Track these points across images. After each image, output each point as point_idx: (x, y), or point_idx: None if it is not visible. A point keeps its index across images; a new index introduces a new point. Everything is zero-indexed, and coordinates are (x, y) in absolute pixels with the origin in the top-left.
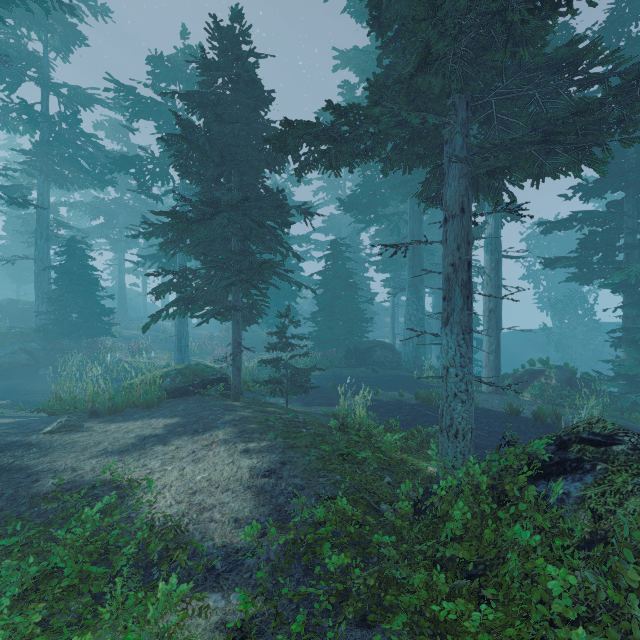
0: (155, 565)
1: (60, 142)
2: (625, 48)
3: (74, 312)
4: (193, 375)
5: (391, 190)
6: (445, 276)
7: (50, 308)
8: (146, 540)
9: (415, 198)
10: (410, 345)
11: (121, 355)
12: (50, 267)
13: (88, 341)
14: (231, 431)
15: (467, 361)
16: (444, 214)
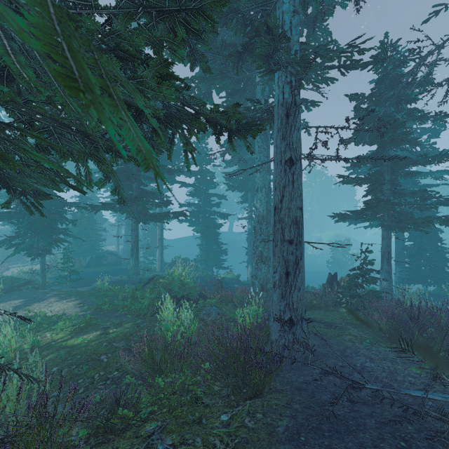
0: (60, 320)
1: None
2: (197, 156)
3: None
4: (11, 282)
5: None
6: (132, 244)
7: None
8: (58, 315)
9: None
10: (127, 253)
11: None
12: None
13: None
14: (56, 297)
15: (137, 265)
16: (132, 228)
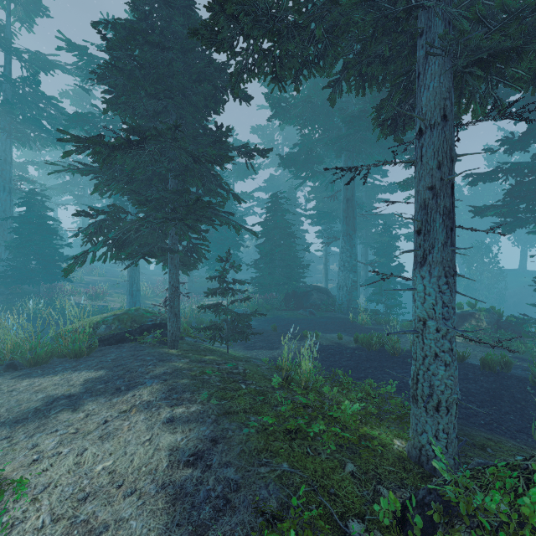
0: None
1: (22, 103)
2: None
3: (32, 259)
4: (131, 321)
5: (326, 149)
6: (420, 203)
7: (11, 255)
8: None
9: (349, 154)
10: (344, 289)
11: (79, 299)
12: (10, 217)
13: (48, 286)
14: (158, 390)
15: (451, 312)
16: (418, 125)
